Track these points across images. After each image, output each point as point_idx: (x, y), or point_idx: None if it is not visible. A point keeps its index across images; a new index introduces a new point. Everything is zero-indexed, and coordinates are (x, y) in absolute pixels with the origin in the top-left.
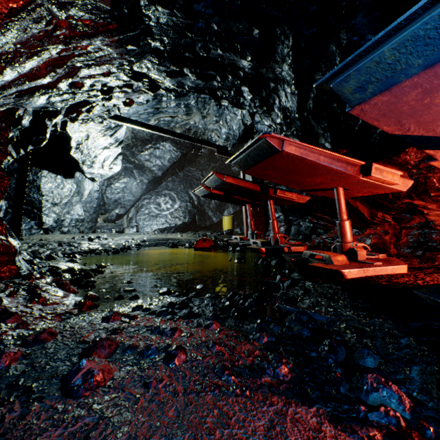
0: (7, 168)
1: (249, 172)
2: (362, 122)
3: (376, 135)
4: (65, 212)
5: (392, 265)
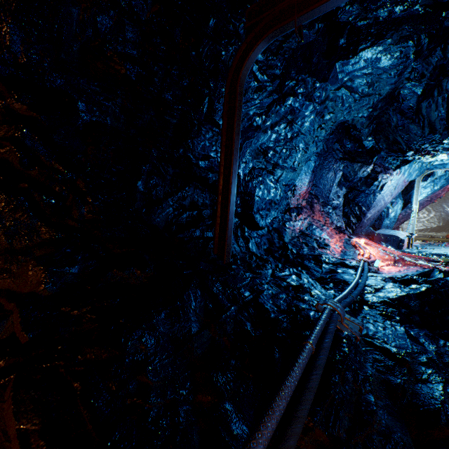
0: None
1: None
2: None
3: None
4: None
5: None
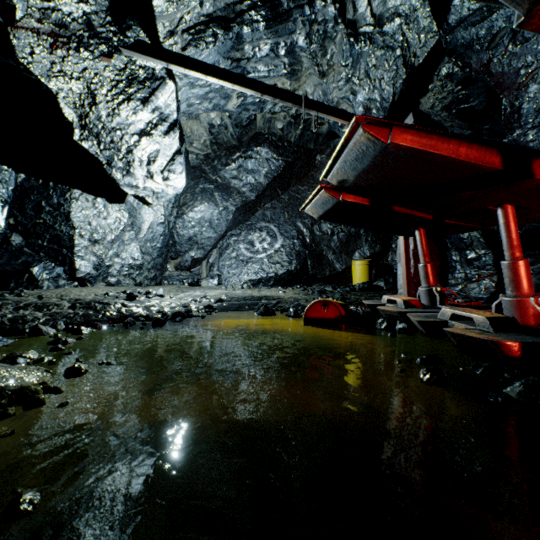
0: (21, 186)
1: None
2: None
3: None
4: (112, 253)
5: None
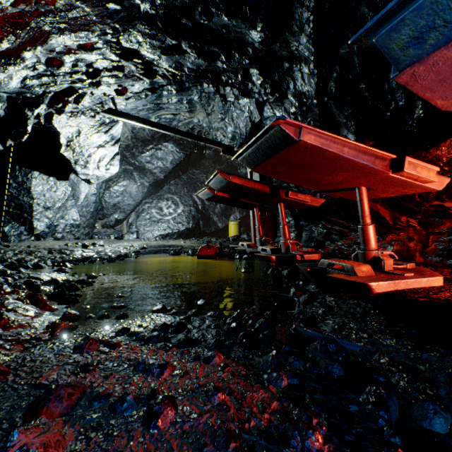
0: None
1: (258, 169)
2: (395, 105)
3: (412, 122)
4: (59, 216)
5: (426, 277)
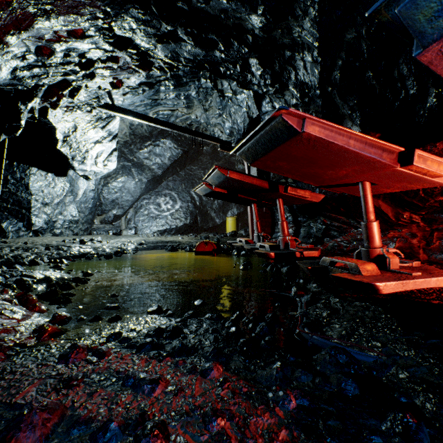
0: None
1: (257, 164)
2: (406, 94)
3: (424, 111)
4: (57, 212)
5: (435, 276)
